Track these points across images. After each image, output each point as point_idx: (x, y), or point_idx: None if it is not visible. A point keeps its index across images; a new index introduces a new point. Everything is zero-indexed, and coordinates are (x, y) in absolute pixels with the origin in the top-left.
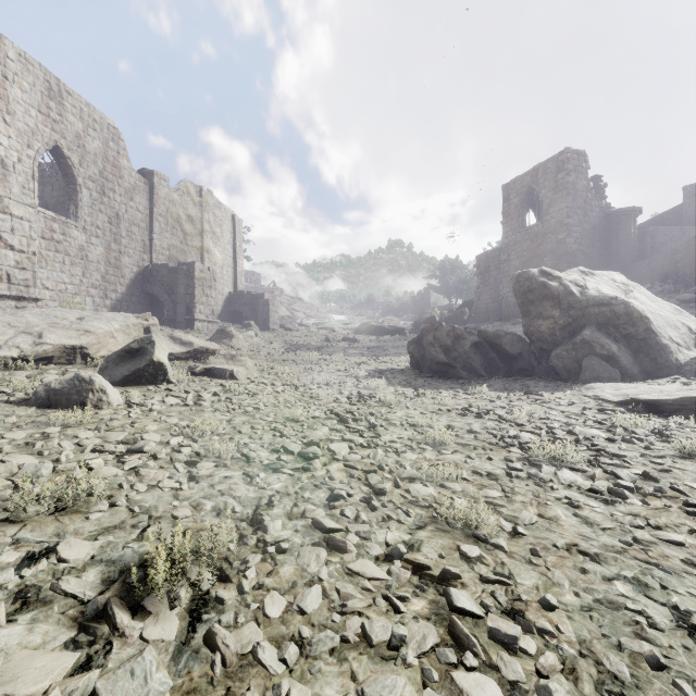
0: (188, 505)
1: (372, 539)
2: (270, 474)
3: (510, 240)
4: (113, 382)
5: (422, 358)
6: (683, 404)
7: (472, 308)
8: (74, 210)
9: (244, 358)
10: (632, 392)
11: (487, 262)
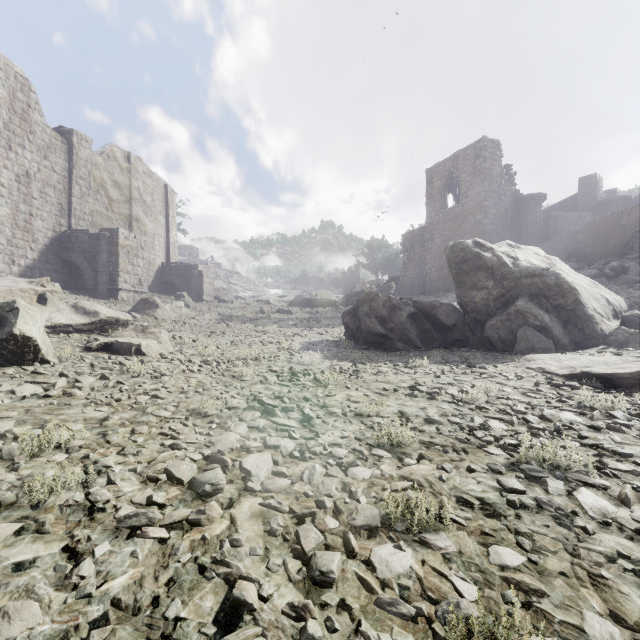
0: None
1: None
2: (121, 543)
3: (433, 220)
4: None
5: (357, 329)
6: None
7: (398, 282)
8: None
9: (157, 330)
10: (576, 363)
11: (412, 240)
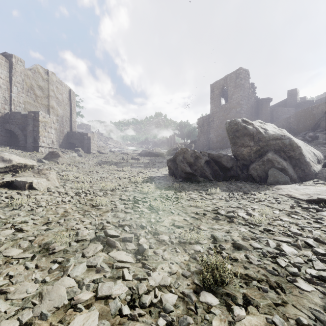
0: None
1: None
2: None
3: (214, 111)
4: None
5: (176, 169)
6: None
7: (196, 143)
8: None
9: (48, 171)
10: (309, 192)
11: (203, 122)
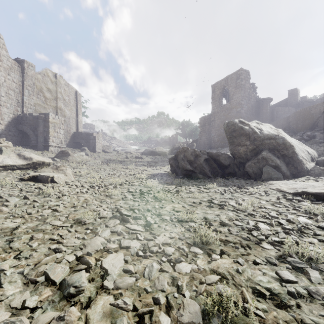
0: None
1: None
2: None
3: (215, 111)
4: None
5: (177, 167)
6: None
7: (197, 143)
8: None
9: (65, 168)
10: (297, 186)
11: (204, 121)
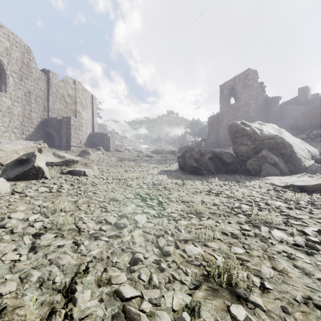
0: (18, 277)
1: (161, 305)
2: (92, 241)
3: (223, 110)
4: (9, 178)
5: (184, 164)
6: (317, 187)
7: (206, 141)
8: (4, 88)
9: (92, 164)
10: (288, 181)
11: (213, 120)
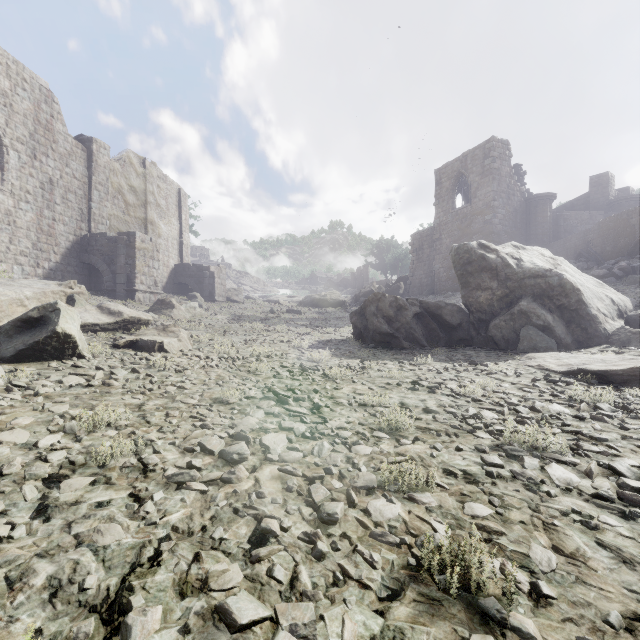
0: (5, 576)
1: (318, 638)
2: (171, 493)
3: (442, 221)
4: (3, 357)
5: (365, 328)
6: (633, 374)
7: (407, 282)
8: None
9: (177, 329)
10: (574, 361)
11: (421, 241)
